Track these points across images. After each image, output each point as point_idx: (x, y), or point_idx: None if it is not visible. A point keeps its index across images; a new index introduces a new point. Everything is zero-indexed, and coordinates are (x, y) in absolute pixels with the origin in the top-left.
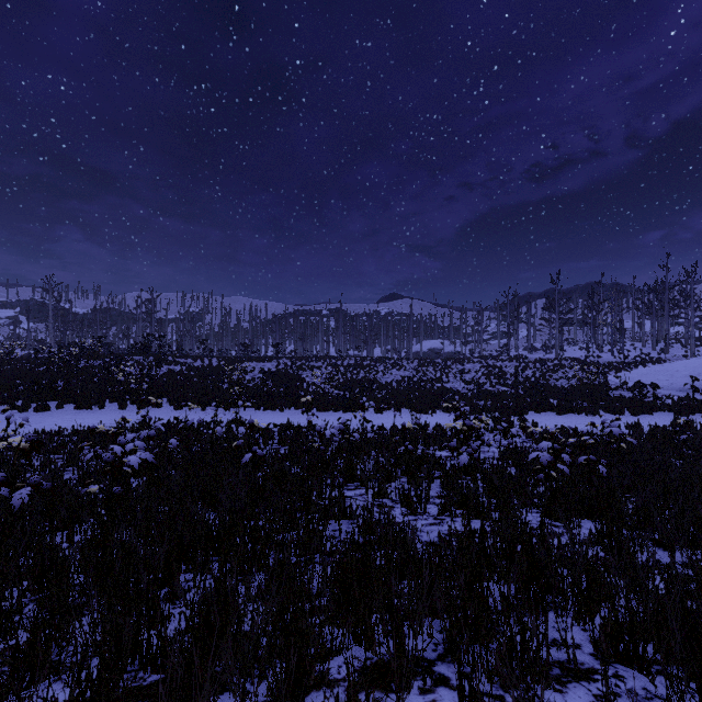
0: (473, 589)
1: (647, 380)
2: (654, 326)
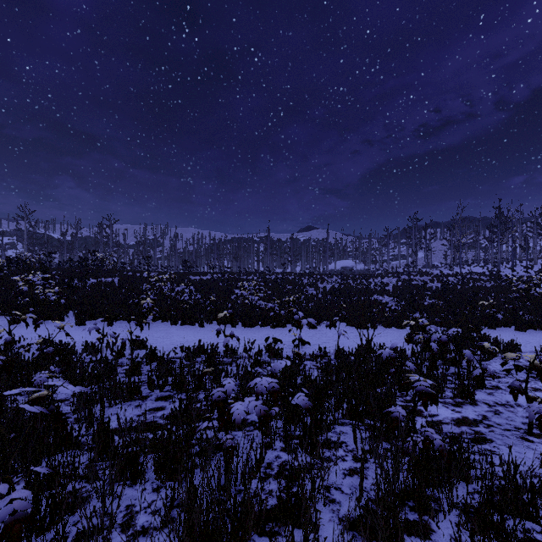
0: None
1: None
2: None
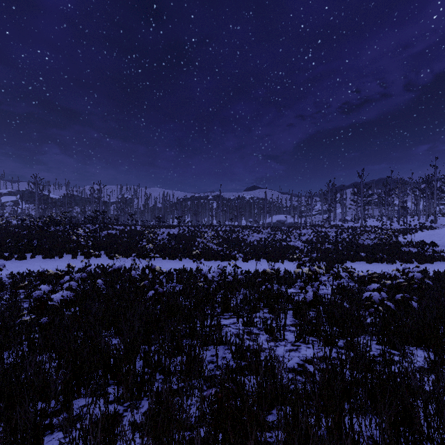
0: (352, 444)
1: (426, 240)
2: (426, 205)
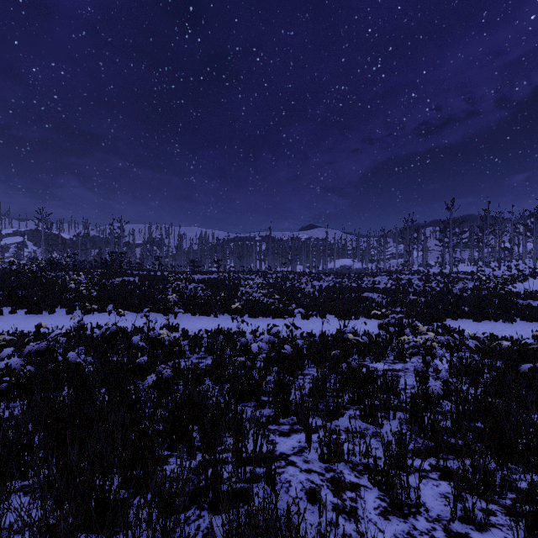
0: None
1: None
2: (534, 245)
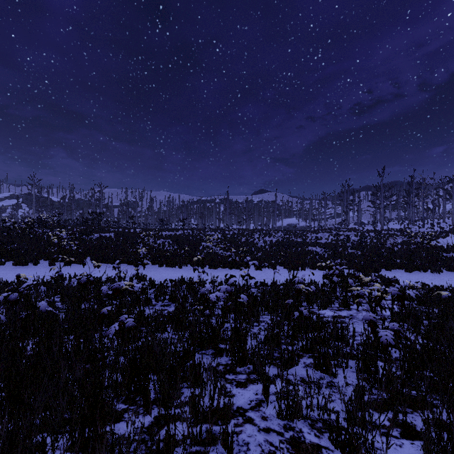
0: None
1: None
2: (453, 206)
